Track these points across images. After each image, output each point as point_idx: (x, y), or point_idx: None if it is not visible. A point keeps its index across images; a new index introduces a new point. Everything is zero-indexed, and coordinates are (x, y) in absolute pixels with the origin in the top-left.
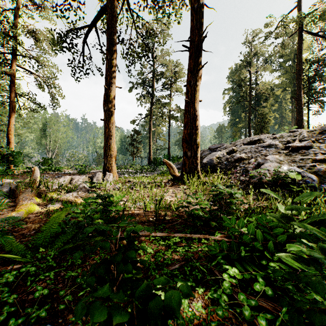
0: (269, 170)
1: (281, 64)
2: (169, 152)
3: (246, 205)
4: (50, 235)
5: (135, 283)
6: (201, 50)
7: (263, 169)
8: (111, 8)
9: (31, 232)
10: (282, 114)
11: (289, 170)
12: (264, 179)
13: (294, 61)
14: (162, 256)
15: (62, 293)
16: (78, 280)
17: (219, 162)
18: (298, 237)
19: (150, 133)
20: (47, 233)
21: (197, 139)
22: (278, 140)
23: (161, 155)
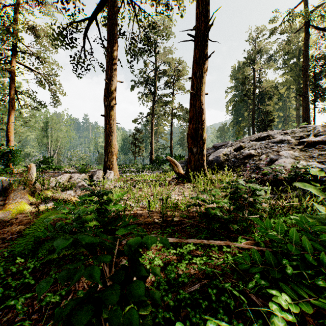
0: (284, 167)
1: (285, 62)
2: (171, 151)
3: (263, 204)
4: (33, 240)
5: None
6: (208, 39)
7: (278, 165)
8: None
9: (14, 236)
10: (286, 113)
11: (309, 166)
12: (279, 175)
13: (299, 59)
14: (176, 271)
15: None
16: None
17: (226, 159)
18: None
19: (152, 132)
20: (30, 237)
21: (203, 135)
22: (290, 136)
23: (163, 154)
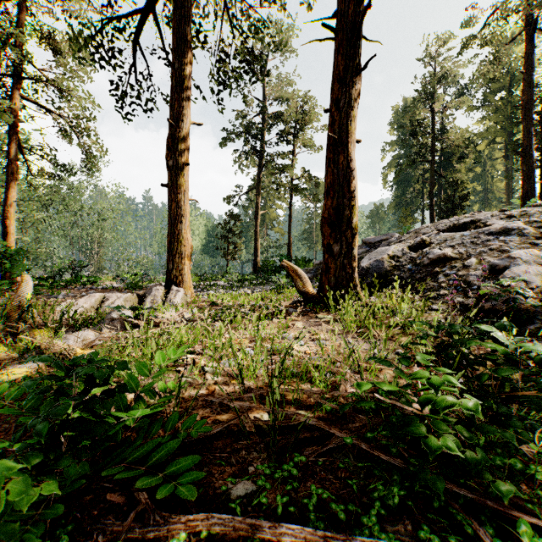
0: (527, 282)
1: (486, 97)
2: (289, 250)
3: None
4: None
5: None
6: (362, 35)
7: (517, 279)
8: None
9: None
10: (486, 186)
11: None
12: (520, 301)
13: (510, 92)
14: None
15: None
16: None
17: (396, 265)
18: None
19: (257, 219)
20: None
21: (353, 219)
22: (521, 221)
23: (275, 256)
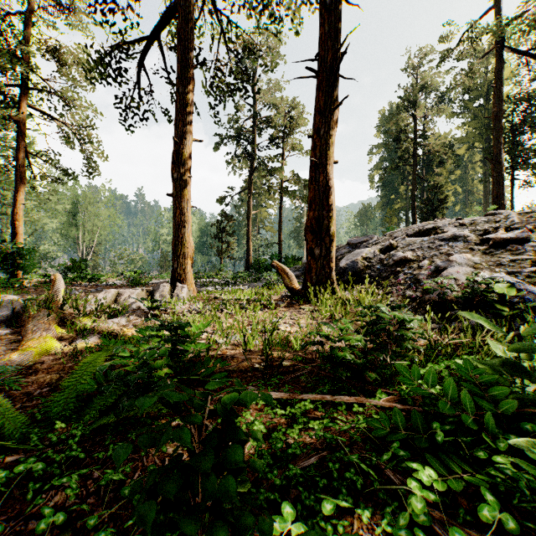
0: (457, 280)
1: (466, 105)
2: (280, 249)
3: (421, 339)
4: (76, 396)
5: (243, 514)
6: (338, 75)
7: (447, 277)
8: (184, 8)
9: (43, 390)
10: (467, 188)
11: (494, 280)
12: (448, 294)
13: (488, 100)
14: (284, 440)
15: (93, 523)
16: (125, 491)
17: (368, 265)
18: (535, 402)
19: (249, 219)
20: (71, 392)
21: (331, 227)
22: (469, 229)
23: (266, 254)
